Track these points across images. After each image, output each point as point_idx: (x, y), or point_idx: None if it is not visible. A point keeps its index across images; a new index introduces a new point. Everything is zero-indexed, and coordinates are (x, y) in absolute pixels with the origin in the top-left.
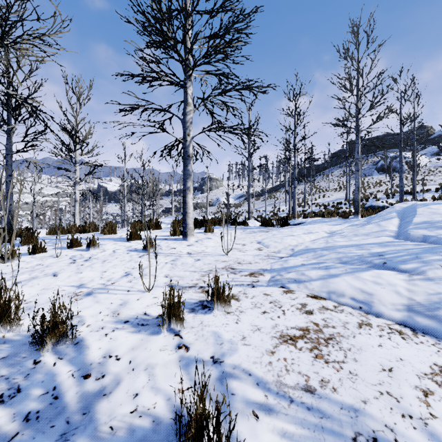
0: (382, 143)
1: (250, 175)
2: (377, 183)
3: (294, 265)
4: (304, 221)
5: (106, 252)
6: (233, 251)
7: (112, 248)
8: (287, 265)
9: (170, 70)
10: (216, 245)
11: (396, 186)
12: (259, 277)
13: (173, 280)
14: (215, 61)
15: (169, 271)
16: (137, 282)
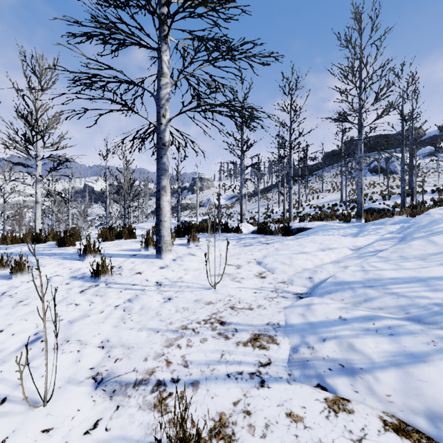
0: (388, 139)
1: (242, 175)
2: (371, 184)
3: (327, 319)
4: (303, 225)
5: (36, 281)
6: (223, 279)
7: (50, 274)
8: (314, 318)
9: (134, 20)
10: (200, 267)
11: (391, 188)
12: (269, 348)
13: (111, 357)
14: (198, 6)
15: (113, 330)
16: (40, 364)
